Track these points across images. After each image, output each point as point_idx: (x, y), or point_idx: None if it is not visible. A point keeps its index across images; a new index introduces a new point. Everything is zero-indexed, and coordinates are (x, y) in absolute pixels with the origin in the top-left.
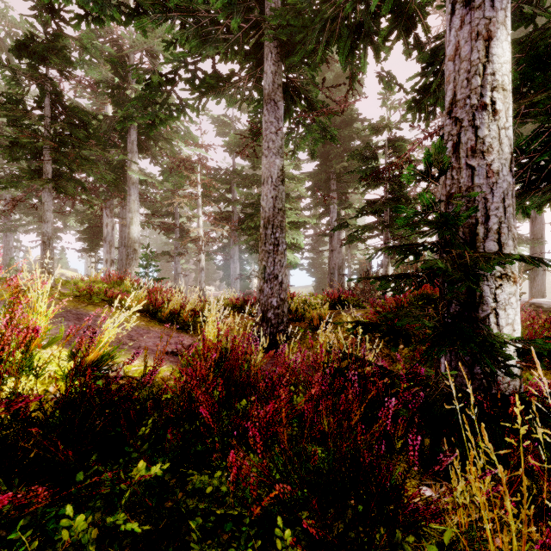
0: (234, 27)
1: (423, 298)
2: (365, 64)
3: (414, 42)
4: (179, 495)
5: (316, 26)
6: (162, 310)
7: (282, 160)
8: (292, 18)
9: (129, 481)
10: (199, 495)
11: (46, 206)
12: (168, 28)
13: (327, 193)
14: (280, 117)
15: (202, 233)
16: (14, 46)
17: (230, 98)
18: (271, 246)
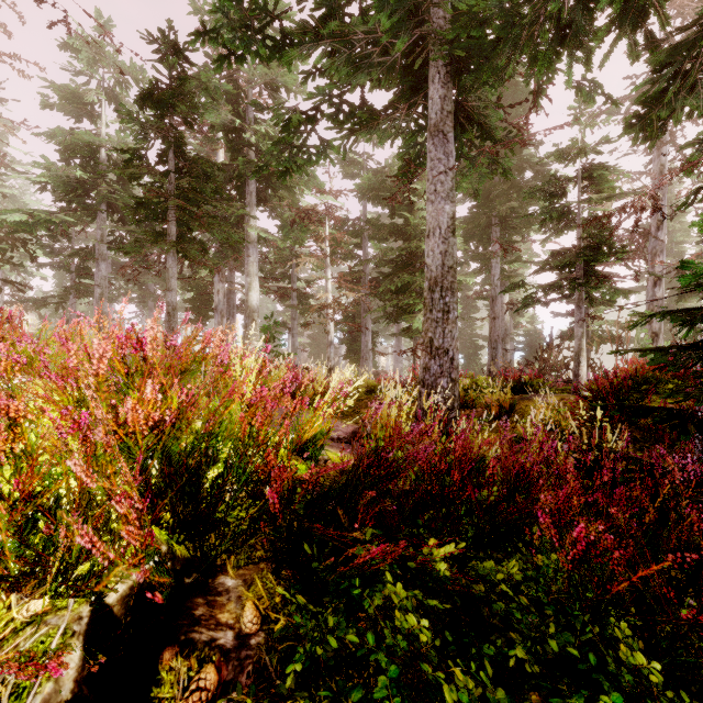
0: (399, 49)
1: (699, 376)
2: (569, 75)
3: (645, 40)
4: (462, 580)
5: (509, 35)
6: (305, 391)
7: (453, 206)
8: (474, 29)
9: (420, 558)
10: (489, 581)
11: (170, 272)
12: (317, 59)
13: (488, 243)
14: (450, 152)
15: (331, 299)
16: (139, 97)
17: (382, 133)
18: (440, 314)
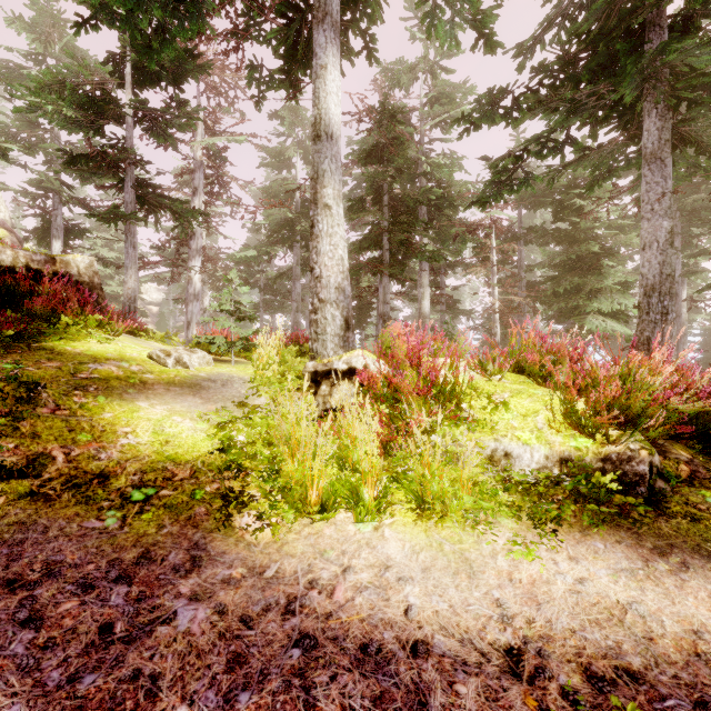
0: (626, 101)
1: None
2: None
3: None
4: None
5: None
6: None
7: (671, 221)
8: (707, 76)
9: None
10: None
11: (385, 289)
12: (542, 117)
13: None
14: (667, 175)
15: (497, 304)
16: (363, 157)
17: (588, 162)
18: (658, 316)
